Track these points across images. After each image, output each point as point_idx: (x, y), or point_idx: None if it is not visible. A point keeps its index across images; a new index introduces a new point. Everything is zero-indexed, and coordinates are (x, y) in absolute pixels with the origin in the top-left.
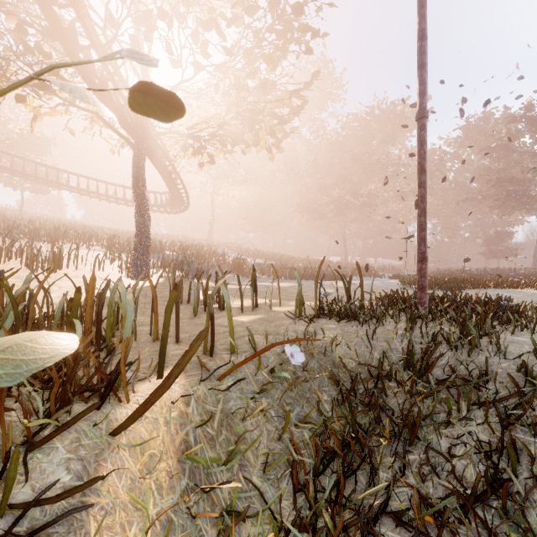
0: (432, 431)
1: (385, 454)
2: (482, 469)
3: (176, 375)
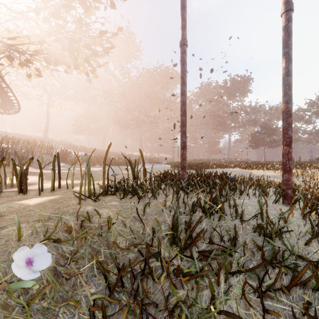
0: None
1: None
2: None
3: None
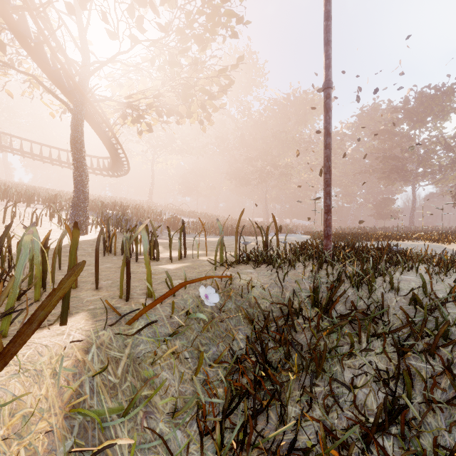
0: (337, 363)
1: (294, 388)
2: (381, 396)
3: (41, 319)
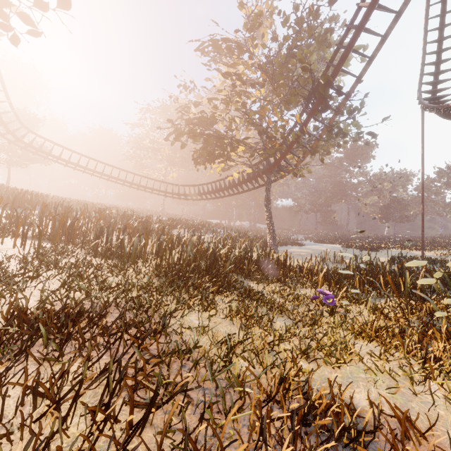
0: None
1: None
2: None
3: None
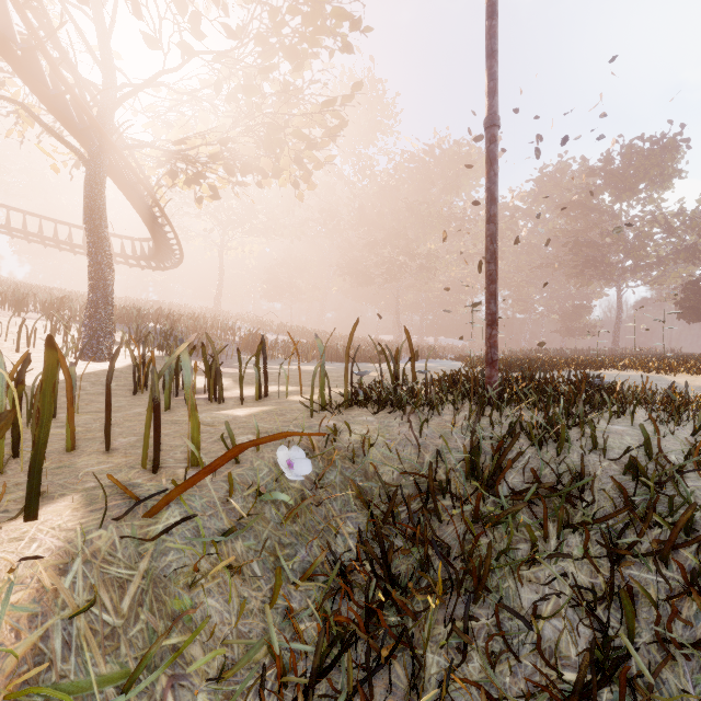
0: (508, 574)
1: (437, 620)
2: (583, 632)
3: None
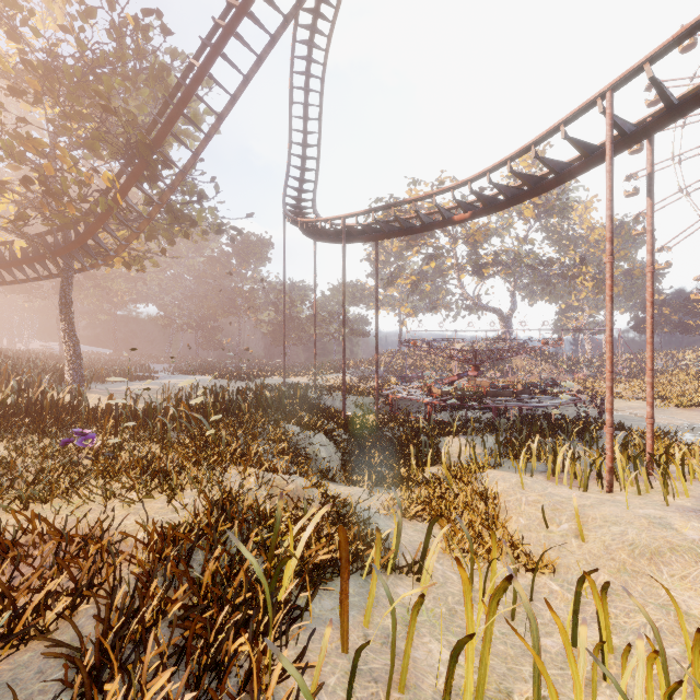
0: None
1: None
2: None
3: None
